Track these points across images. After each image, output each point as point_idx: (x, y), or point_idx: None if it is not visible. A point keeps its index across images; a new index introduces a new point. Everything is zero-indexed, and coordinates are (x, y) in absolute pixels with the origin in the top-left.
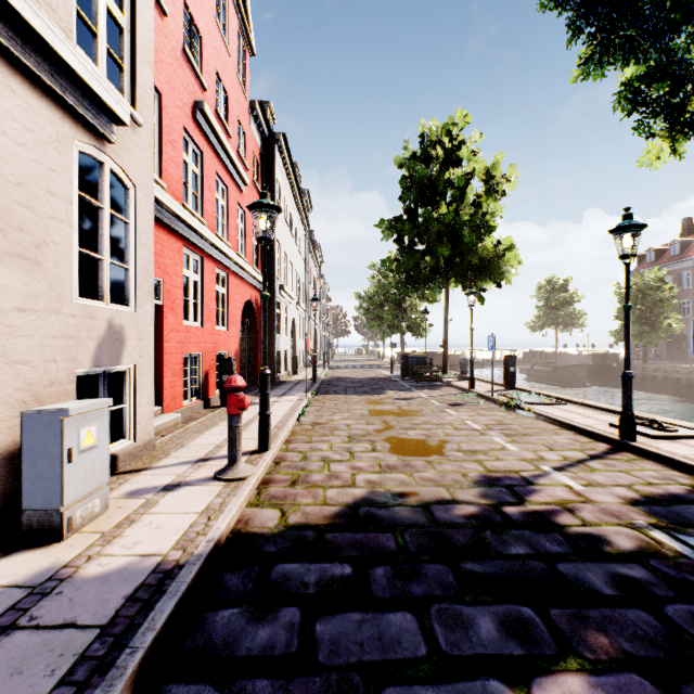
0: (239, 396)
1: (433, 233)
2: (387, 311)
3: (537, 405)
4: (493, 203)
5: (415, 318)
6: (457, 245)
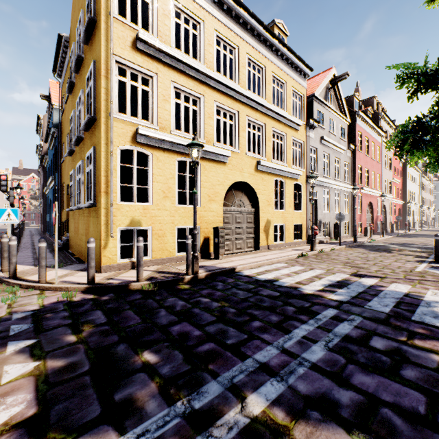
0: (406, 224)
1: None
2: None
3: None
4: None
5: None
6: None
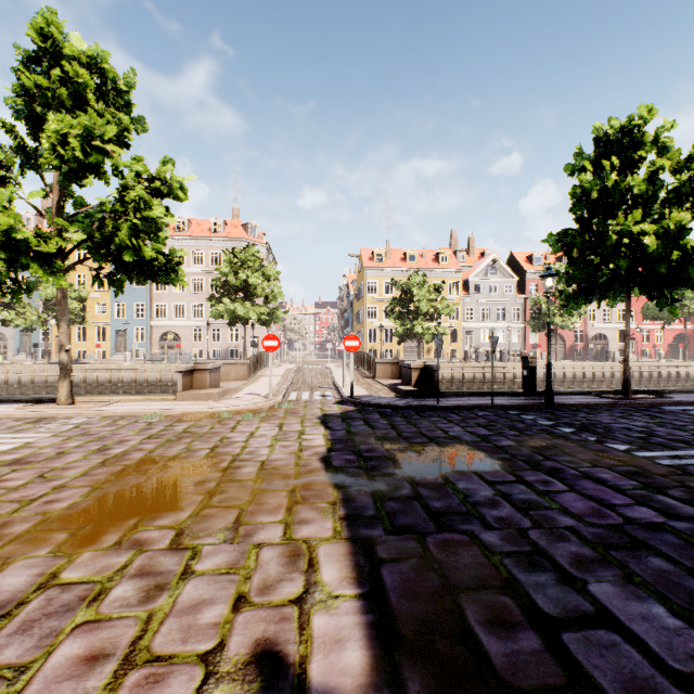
0: (632, 352)
1: None
2: None
3: None
4: None
5: None
6: None
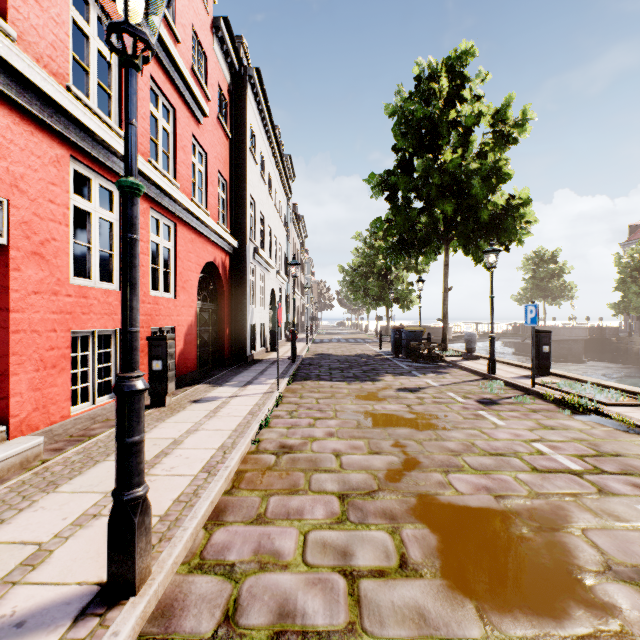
0: None
1: (434, 185)
2: (373, 283)
3: (618, 406)
4: (501, 153)
5: (402, 289)
6: (460, 200)
